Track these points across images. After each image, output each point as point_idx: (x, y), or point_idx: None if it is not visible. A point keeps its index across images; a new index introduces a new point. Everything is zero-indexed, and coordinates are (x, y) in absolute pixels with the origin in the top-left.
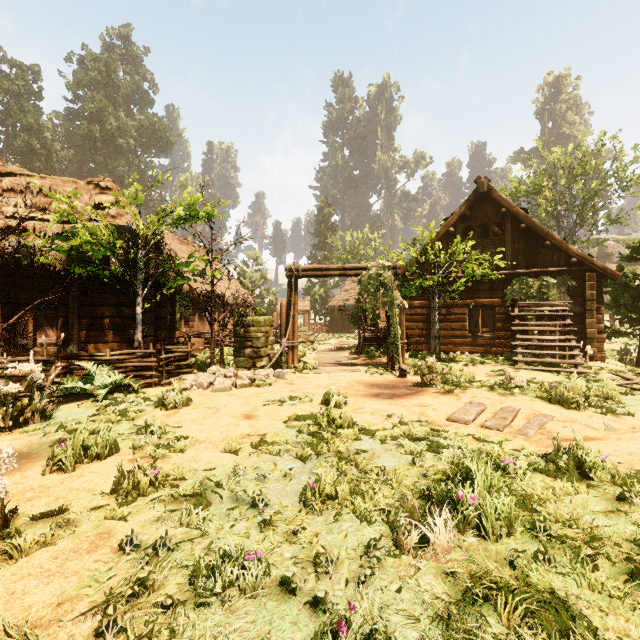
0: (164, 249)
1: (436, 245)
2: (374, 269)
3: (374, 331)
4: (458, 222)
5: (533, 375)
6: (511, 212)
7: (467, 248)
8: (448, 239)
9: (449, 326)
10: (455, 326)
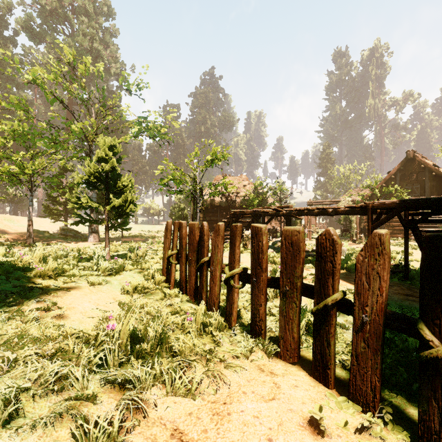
0: (265, 198)
1: (374, 190)
2: (344, 201)
3: (348, 226)
4: (397, 172)
5: (413, 243)
6: (426, 167)
7: (398, 187)
8: (392, 181)
9: (392, 224)
10: (395, 224)
